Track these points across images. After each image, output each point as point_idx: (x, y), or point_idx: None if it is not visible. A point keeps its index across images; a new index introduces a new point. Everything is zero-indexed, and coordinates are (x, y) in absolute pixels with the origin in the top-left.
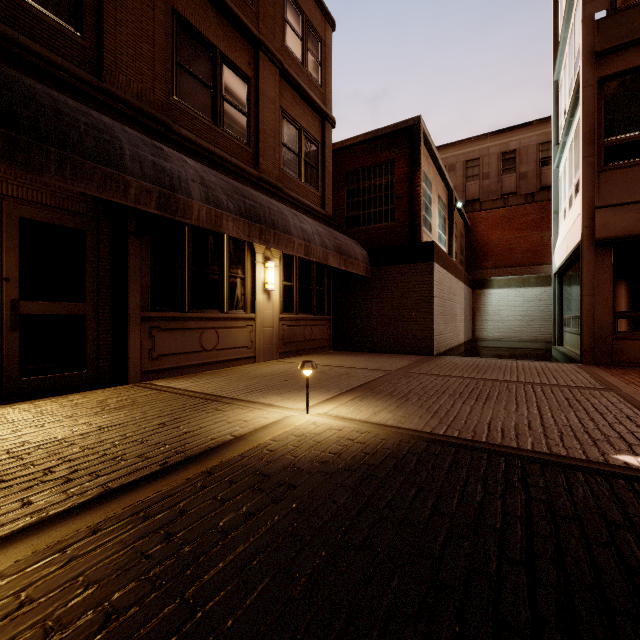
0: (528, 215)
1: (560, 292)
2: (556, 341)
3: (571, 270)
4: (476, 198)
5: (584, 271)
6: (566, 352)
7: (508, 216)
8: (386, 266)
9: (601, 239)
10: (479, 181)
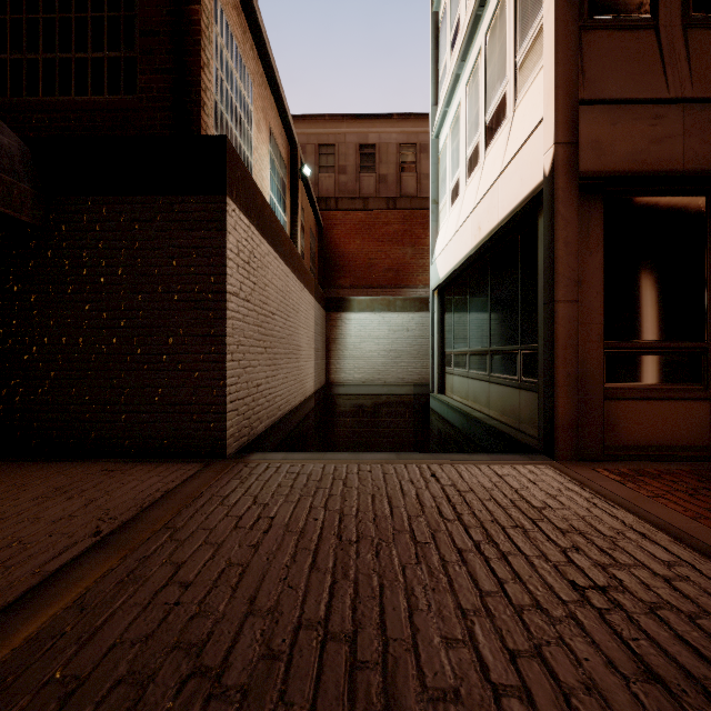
0: (390, 224)
1: (441, 316)
2: (436, 387)
3: (468, 278)
4: (331, 196)
5: (560, 245)
6: (468, 410)
7: (368, 222)
8: (90, 195)
9: (590, 174)
10: (335, 175)
